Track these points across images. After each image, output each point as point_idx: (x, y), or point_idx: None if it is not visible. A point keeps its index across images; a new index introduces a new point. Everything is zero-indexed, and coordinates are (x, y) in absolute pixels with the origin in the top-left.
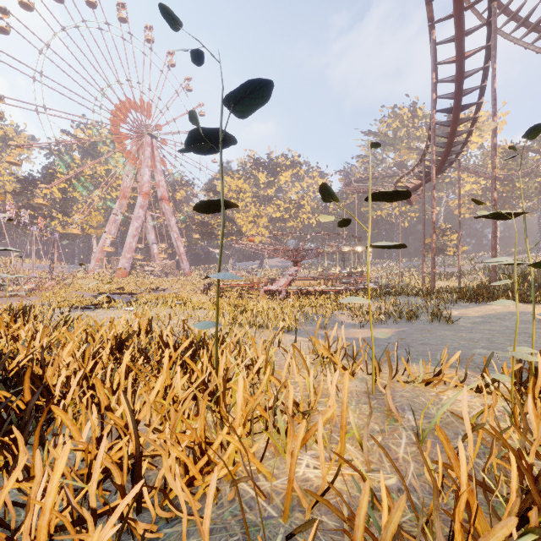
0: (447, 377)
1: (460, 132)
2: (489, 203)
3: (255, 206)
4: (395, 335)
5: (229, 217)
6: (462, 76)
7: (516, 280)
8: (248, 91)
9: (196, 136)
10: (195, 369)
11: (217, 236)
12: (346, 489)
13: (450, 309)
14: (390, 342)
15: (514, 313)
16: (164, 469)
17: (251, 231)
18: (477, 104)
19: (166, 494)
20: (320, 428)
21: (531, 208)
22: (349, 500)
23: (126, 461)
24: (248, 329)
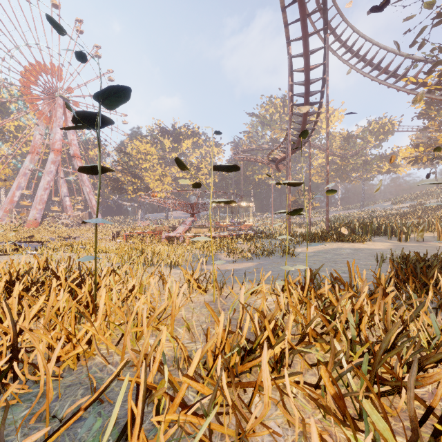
0: (262, 287)
1: (309, 121)
2: (333, 173)
3: (161, 167)
4: (254, 266)
5: (138, 175)
6: (309, 82)
7: (284, 223)
8: (112, 92)
9: (81, 116)
10: (78, 292)
11: (127, 191)
12: (169, 353)
13: (296, 248)
14: (248, 271)
15: (334, 249)
16: (36, 352)
17: (157, 187)
18: (319, 103)
19: (36, 366)
20: (145, 313)
21: (358, 177)
22: (169, 358)
23: (5, 348)
24: (139, 265)
